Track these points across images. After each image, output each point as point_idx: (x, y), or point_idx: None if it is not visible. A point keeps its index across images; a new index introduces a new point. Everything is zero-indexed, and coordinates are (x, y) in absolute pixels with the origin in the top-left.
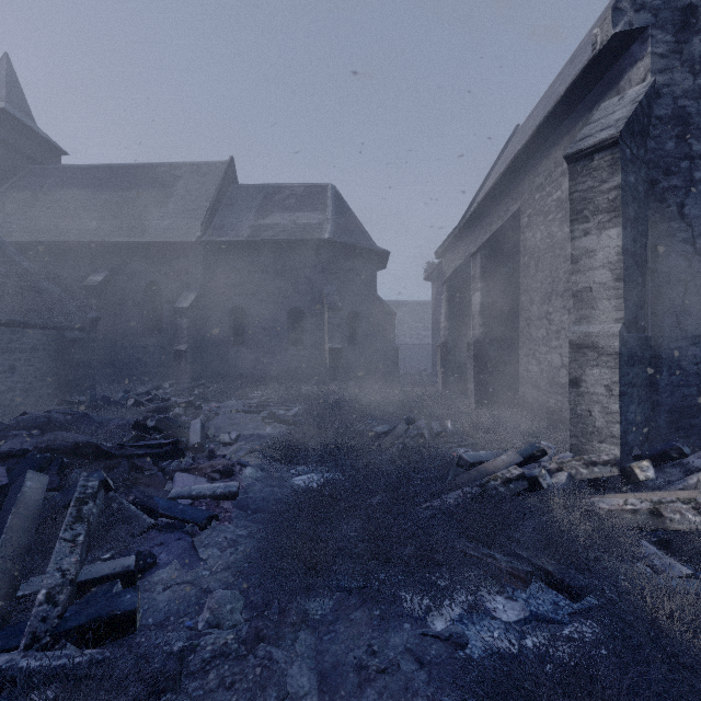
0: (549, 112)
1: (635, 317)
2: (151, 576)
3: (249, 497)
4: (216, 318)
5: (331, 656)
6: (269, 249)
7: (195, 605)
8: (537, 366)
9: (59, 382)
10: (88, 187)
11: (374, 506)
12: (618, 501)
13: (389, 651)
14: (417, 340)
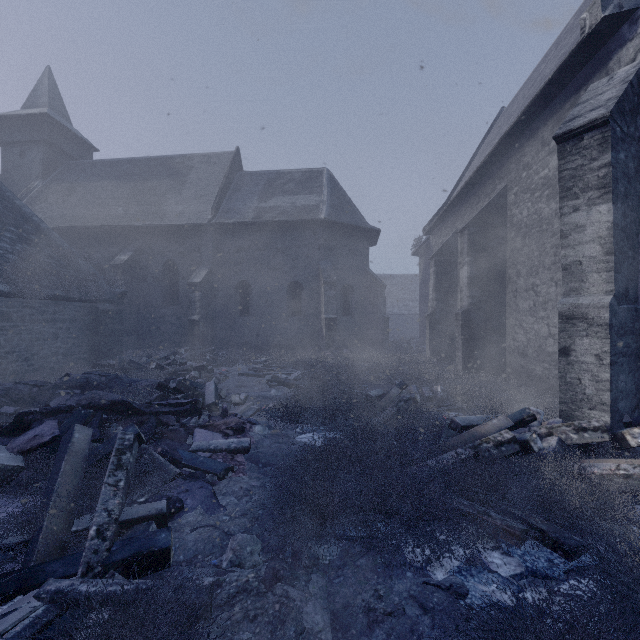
0: (536, 94)
1: (625, 289)
2: (180, 519)
3: (259, 452)
4: (224, 291)
5: (341, 598)
6: (271, 229)
7: (219, 545)
8: (523, 335)
9: (93, 348)
10: (115, 179)
11: (373, 463)
12: (610, 466)
13: (394, 596)
14: (405, 310)
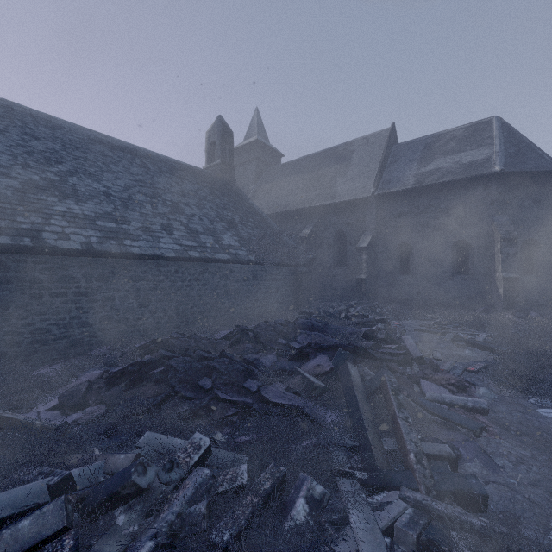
0: None
1: None
2: (463, 466)
3: (501, 417)
4: (385, 253)
5: None
6: (433, 191)
7: (530, 511)
8: None
9: (295, 299)
10: (297, 173)
11: None
12: None
13: None
14: None
